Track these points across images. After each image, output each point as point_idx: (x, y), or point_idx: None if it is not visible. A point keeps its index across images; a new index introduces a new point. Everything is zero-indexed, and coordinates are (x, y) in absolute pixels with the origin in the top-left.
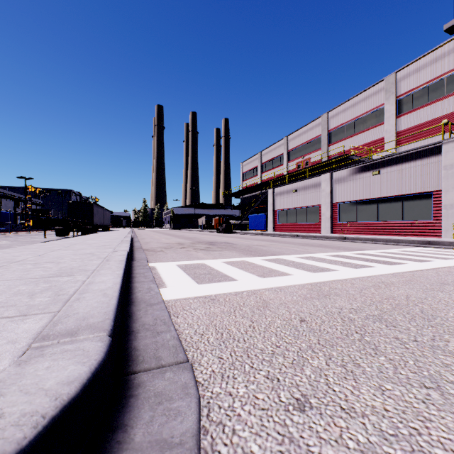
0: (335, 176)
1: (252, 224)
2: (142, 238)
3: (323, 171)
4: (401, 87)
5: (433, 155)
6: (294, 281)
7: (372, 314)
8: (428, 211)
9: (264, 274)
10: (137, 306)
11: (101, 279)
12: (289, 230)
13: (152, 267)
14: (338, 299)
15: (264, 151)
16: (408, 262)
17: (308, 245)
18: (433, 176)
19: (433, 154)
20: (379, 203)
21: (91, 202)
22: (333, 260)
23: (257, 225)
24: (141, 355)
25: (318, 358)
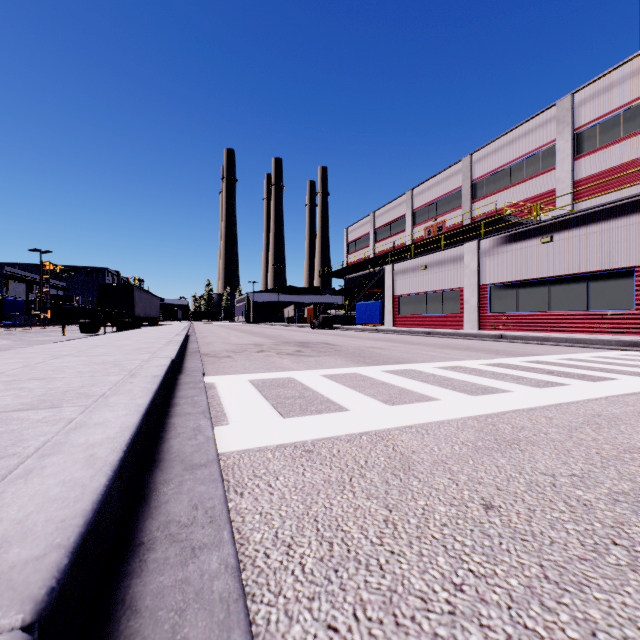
0: (485, 245)
1: (361, 316)
2: (203, 337)
3: (464, 239)
4: (581, 115)
5: (635, 213)
6: (445, 412)
7: (620, 490)
8: (628, 297)
9: (393, 399)
10: (165, 472)
11: (102, 418)
12: (416, 325)
13: (210, 385)
14: (537, 453)
15: (378, 211)
16: (619, 376)
17: (448, 347)
18: (635, 244)
19: (636, 210)
20: (552, 285)
21: (131, 285)
22: (496, 373)
23: (368, 317)
24: (140, 635)
25: (565, 633)
